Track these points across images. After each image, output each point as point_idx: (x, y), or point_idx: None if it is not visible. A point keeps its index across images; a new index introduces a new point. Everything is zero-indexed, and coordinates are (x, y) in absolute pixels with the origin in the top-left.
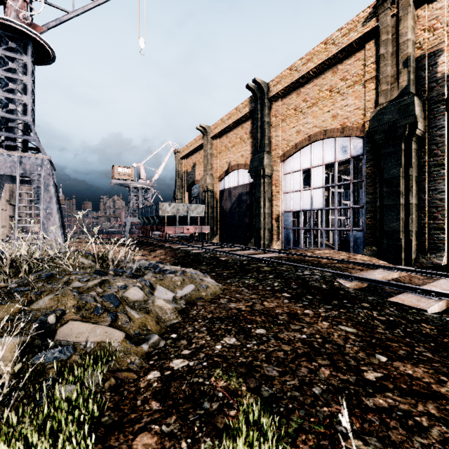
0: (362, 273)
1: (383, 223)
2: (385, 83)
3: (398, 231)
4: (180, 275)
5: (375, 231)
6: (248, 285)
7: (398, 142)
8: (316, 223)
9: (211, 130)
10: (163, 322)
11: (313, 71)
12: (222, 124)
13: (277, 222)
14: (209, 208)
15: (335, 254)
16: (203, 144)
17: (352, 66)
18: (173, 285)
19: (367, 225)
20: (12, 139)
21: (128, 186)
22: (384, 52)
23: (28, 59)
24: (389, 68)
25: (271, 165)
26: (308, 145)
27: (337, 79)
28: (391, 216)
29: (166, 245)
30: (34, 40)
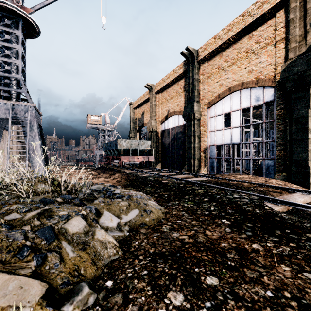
0: (284, 196)
1: (292, 154)
2: (294, 42)
3: (306, 160)
4: (127, 199)
5: (285, 160)
6: (187, 208)
7: (306, 88)
8: (233, 154)
9: (155, 87)
10: (101, 259)
11: (233, 38)
12: (163, 82)
13: (204, 153)
14: (153, 144)
15: (254, 178)
16: (149, 98)
17: (265, 31)
18: (119, 210)
19: (277, 155)
20: (8, 92)
21: (97, 128)
22: (293, 17)
23: (19, 33)
24: (298, 29)
25: (200, 111)
26: (228, 95)
27: (252, 43)
28: (300, 148)
29: (122, 170)
30: (24, 18)
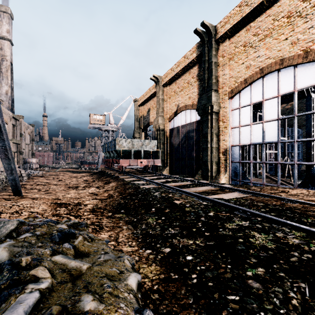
0: None
1: None
2: None
3: None
4: None
5: None
6: None
7: None
8: (255, 156)
9: (162, 79)
10: None
11: (268, 0)
12: (171, 72)
13: (224, 155)
14: (160, 144)
15: None
16: (155, 92)
17: None
18: None
19: None
20: None
21: (100, 129)
22: None
23: None
24: None
25: (219, 102)
26: (259, 78)
27: (297, 2)
28: None
29: (121, 177)
30: None
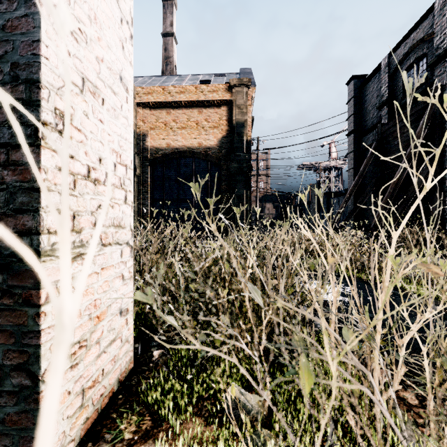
0: None
1: None
2: None
3: None
4: None
5: None
6: None
7: None
8: None
9: None
10: None
11: None
12: None
13: None
14: None
15: None
16: None
17: None
18: None
19: None
20: None
21: None
22: None
23: None
24: None
25: None
26: None
27: None
28: None
29: None
30: None
